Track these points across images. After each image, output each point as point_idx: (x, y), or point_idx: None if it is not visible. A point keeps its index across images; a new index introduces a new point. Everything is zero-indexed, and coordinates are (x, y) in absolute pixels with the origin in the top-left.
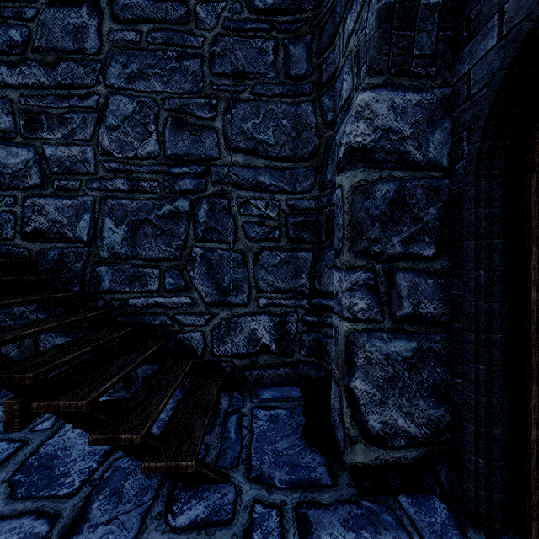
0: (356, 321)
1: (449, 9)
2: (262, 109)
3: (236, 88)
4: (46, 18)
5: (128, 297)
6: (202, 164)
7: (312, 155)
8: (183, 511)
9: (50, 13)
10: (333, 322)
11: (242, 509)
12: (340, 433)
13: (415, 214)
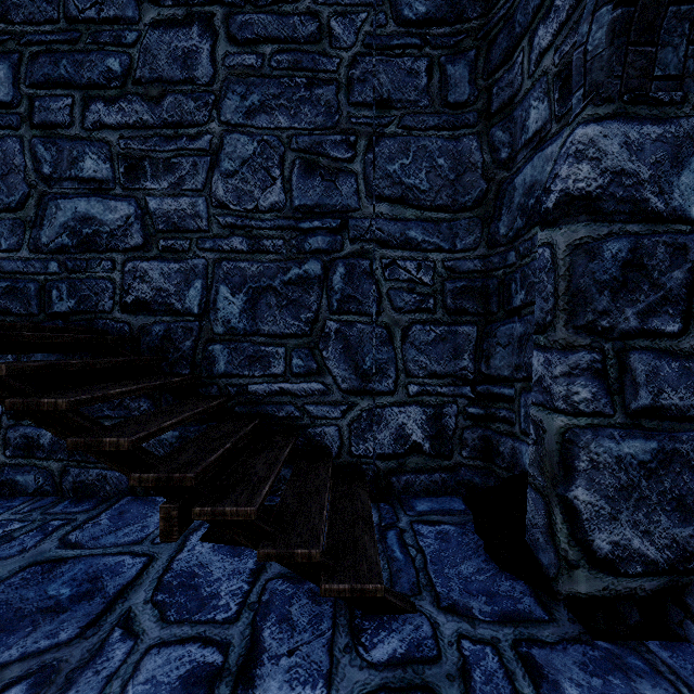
0: (577, 414)
1: None
2: (412, 146)
3: (379, 120)
4: (150, 42)
5: (247, 383)
6: (337, 217)
7: (478, 203)
8: (374, 644)
9: (155, 35)
10: (532, 416)
11: (446, 644)
12: (548, 555)
13: (655, 279)
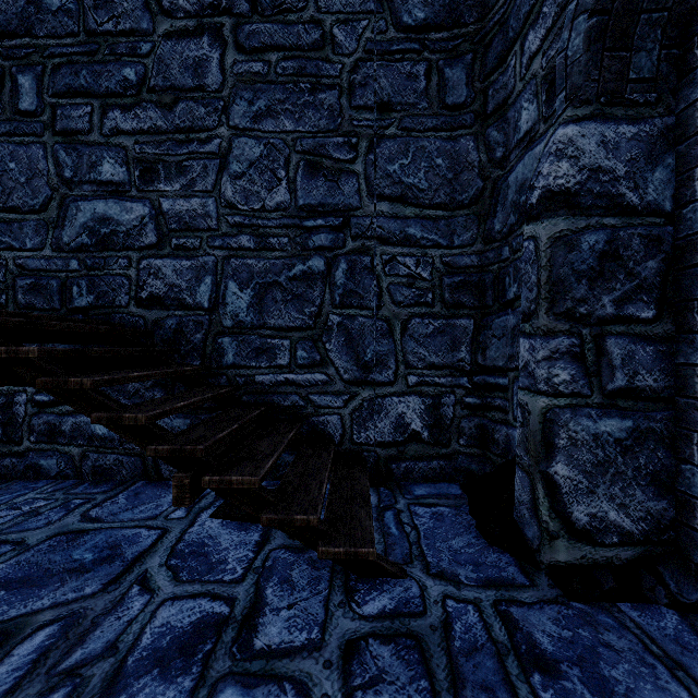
0: (557, 395)
1: (675, 23)
2: (411, 147)
3: (380, 122)
4: (163, 52)
5: (254, 373)
6: (340, 215)
7: (474, 200)
8: (366, 601)
9: (168, 46)
10: (519, 400)
11: (432, 602)
12: (532, 529)
13: (630, 268)
